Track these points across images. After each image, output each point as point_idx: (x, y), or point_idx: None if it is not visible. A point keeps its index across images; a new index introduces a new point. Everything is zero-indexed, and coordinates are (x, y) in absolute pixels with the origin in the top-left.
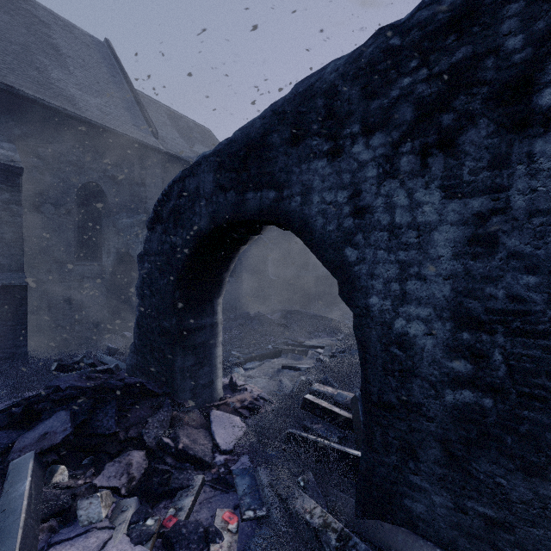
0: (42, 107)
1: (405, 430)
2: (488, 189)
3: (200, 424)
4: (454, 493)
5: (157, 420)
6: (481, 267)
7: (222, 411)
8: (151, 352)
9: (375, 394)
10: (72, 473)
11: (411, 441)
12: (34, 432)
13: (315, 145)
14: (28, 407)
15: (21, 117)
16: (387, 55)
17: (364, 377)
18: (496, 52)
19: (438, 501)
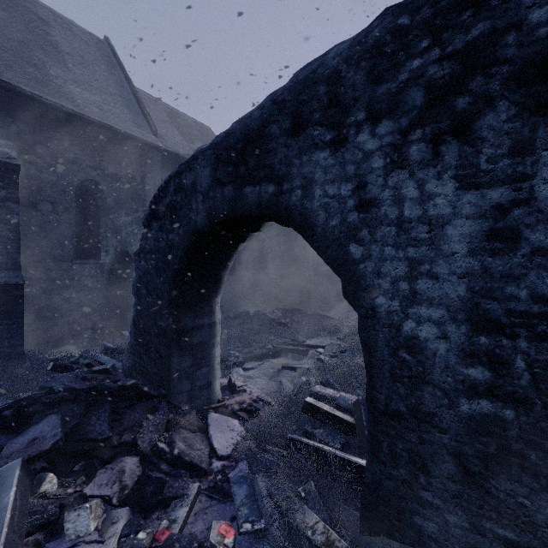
0: (40, 103)
1: (415, 442)
2: (509, 179)
3: (197, 427)
4: (470, 513)
5: (153, 424)
6: (501, 264)
7: (220, 414)
8: (148, 353)
9: (382, 402)
10: (62, 480)
11: (421, 453)
12: (23, 437)
13: (317, 135)
14: (18, 411)
15: (19, 114)
16: (395, 36)
17: (370, 383)
18: (518, 27)
19: (452, 520)
